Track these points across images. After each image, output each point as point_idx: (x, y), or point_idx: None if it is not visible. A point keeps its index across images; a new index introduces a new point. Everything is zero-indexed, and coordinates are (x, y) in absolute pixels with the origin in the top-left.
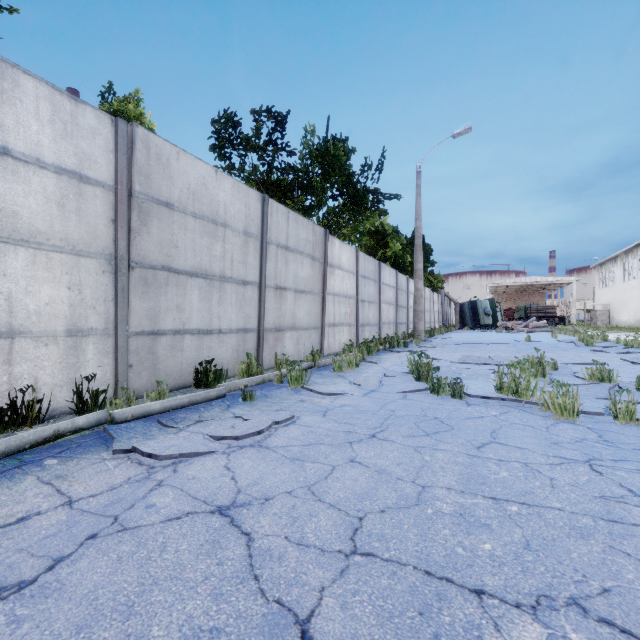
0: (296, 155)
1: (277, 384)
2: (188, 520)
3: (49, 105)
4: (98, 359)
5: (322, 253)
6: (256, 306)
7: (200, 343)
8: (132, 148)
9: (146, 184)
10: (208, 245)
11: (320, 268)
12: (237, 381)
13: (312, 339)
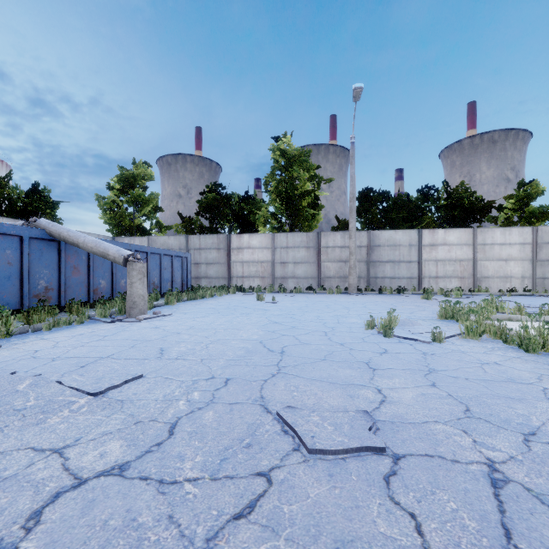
0: None
1: None
2: (548, 299)
3: (517, 231)
4: (527, 283)
5: None
6: None
7: None
8: (537, 233)
9: (541, 240)
10: None
11: None
12: None
13: None
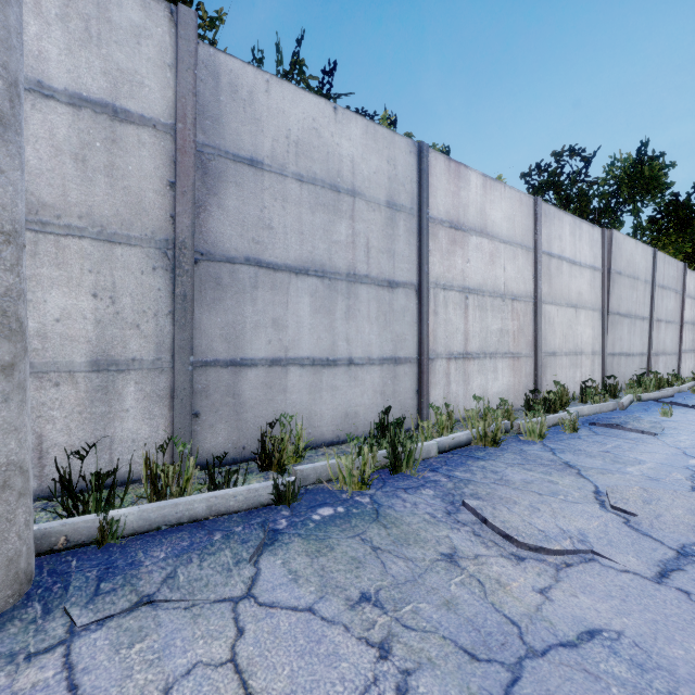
0: (597, 184)
1: (694, 394)
2: None
3: (587, 234)
4: (597, 368)
5: (681, 286)
6: (647, 336)
7: (626, 362)
8: (611, 244)
9: (614, 263)
10: (631, 295)
11: (679, 299)
12: (669, 388)
13: (672, 363)
